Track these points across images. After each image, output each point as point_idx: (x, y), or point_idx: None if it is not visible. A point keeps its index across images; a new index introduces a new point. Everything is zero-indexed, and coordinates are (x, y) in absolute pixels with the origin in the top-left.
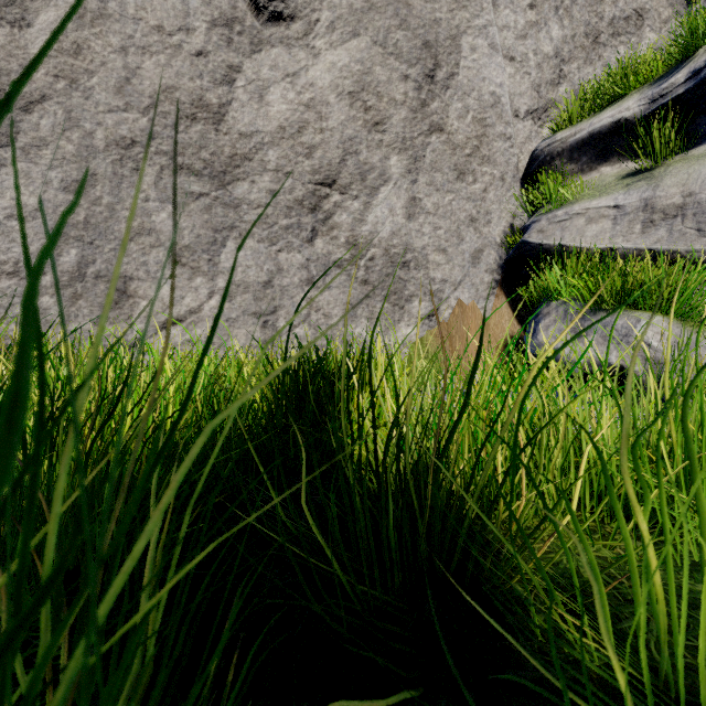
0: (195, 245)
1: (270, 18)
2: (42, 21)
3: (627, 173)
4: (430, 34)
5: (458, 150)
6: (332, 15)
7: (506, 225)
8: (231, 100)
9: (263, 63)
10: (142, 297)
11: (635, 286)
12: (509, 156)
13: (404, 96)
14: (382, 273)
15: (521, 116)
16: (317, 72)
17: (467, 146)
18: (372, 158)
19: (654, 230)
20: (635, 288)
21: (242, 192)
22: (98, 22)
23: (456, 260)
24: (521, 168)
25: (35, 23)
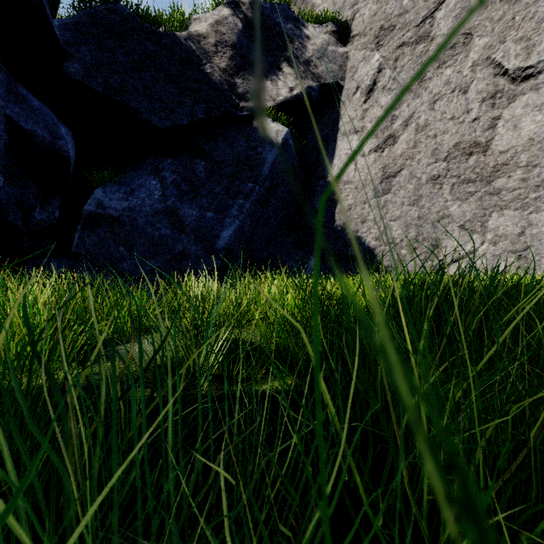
0: (473, 219)
1: (522, 80)
2: (401, 139)
3: None
4: None
5: None
6: None
7: None
8: (493, 136)
9: (516, 107)
10: (444, 247)
11: None
12: None
13: None
14: None
15: None
16: None
17: None
18: None
19: None
20: None
21: (501, 184)
22: (424, 129)
23: None
24: None
25: (398, 141)
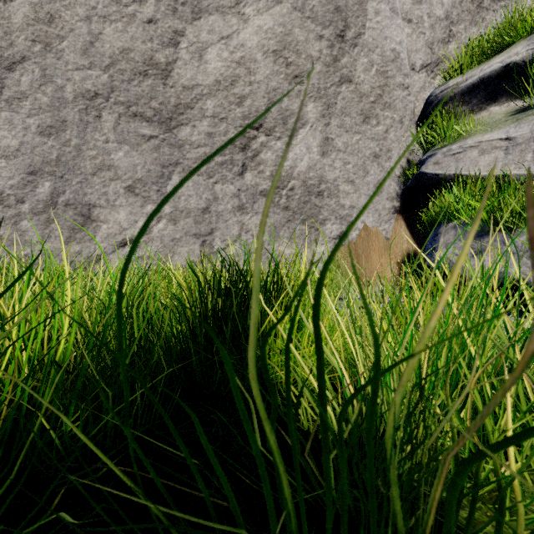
0: (146, 178)
1: None
2: None
3: (515, 110)
4: (341, 0)
5: (364, 98)
6: None
7: (404, 160)
8: (176, 59)
9: (202, 28)
10: (103, 221)
11: None
12: (406, 102)
13: (319, 53)
14: (300, 200)
15: (416, 69)
16: (246, 34)
17: (371, 94)
18: (292, 105)
19: None
20: None
21: (185, 135)
22: None
23: (362, 190)
24: (416, 113)
25: None
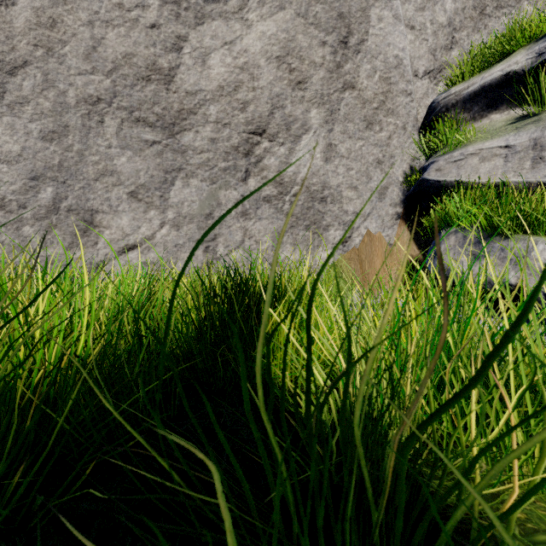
0: (149, 184)
1: None
2: (24, 0)
3: (515, 118)
4: (344, 7)
5: (367, 104)
6: None
7: (407, 166)
8: (179, 65)
9: (205, 33)
10: (106, 227)
11: (532, 213)
12: (409, 109)
13: (322, 59)
14: (303, 206)
15: (419, 75)
16: (249, 40)
17: (374, 100)
18: (295, 111)
19: (544, 165)
20: (531, 215)
21: (188, 140)
22: (70, 0)
23: (365, 196)
24: (419, 119)
25: (19, 2)
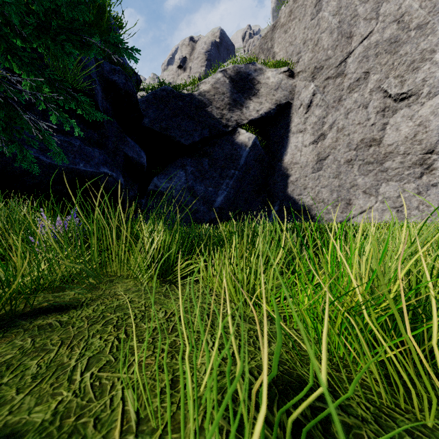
0: (370, 187)
1: (400, 100)
2: (328, 136)
3: None
4: None
5: None
6: (429, 88)
7: None
8: (384, 135)
9: (397, 117)
10: (354, 204)
11: None
12: None
13: None
14: None
15: None
16: (423, 111)
17: None
18: None
19: None
20: None
21: (388, 165)
22: (341, 130)
23: None
24: None
25: (326, 137)
